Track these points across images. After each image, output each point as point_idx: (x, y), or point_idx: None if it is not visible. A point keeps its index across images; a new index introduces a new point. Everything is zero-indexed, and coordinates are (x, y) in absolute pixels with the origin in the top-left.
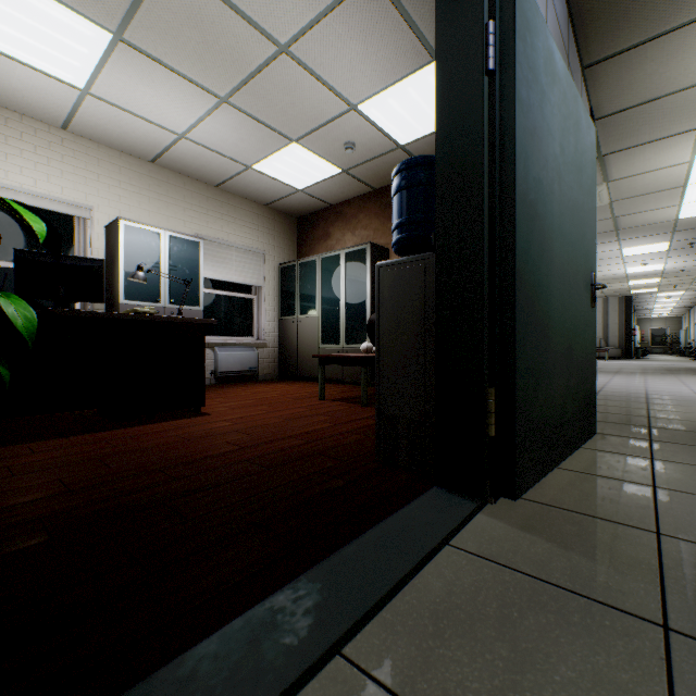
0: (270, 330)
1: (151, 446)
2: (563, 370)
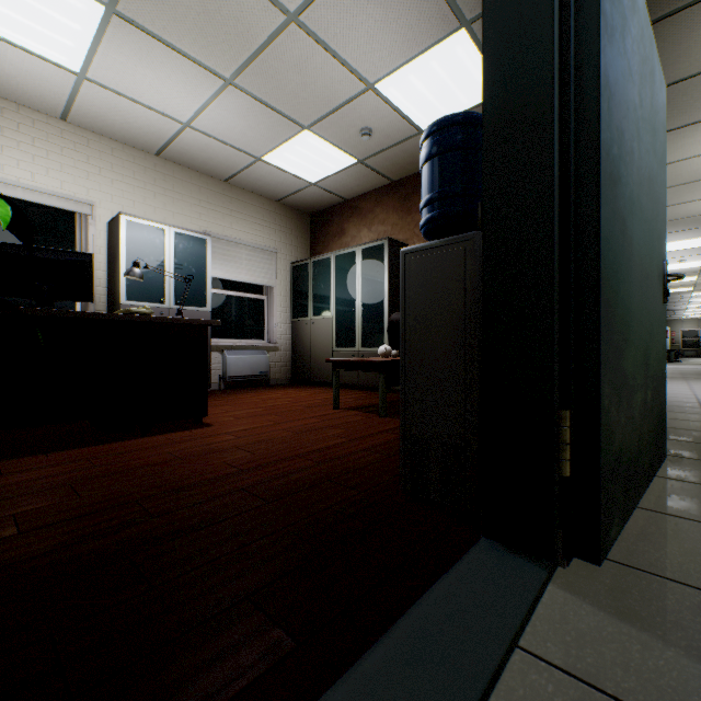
0: (282, 332)
1: (137, 467)
2: (641, 381)
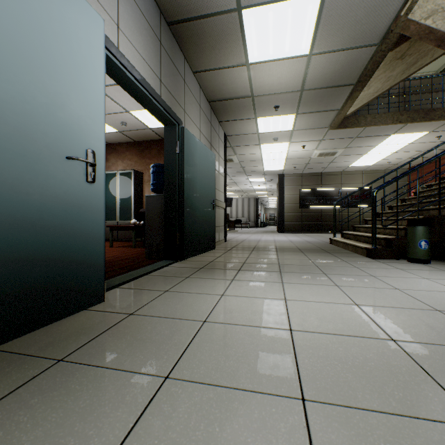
0: None
1: None
2: (201, 228)
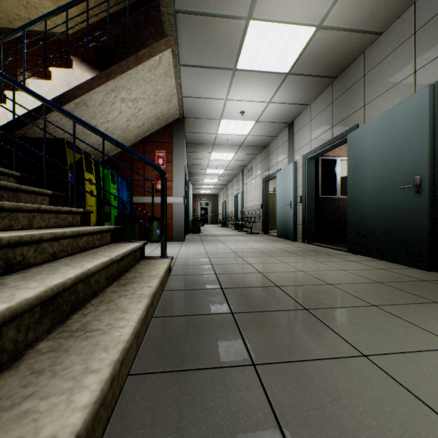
0: None
1: None
2: (375, 226)
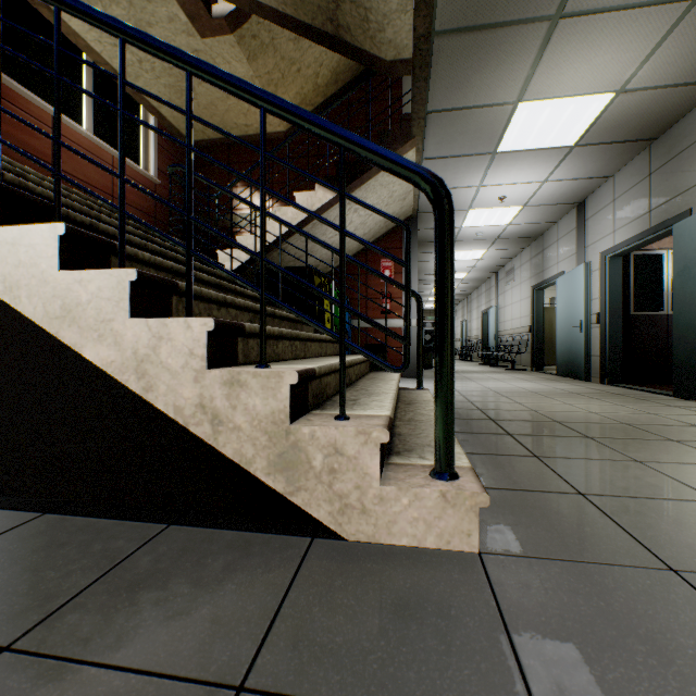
0: None
1: None
2: None
